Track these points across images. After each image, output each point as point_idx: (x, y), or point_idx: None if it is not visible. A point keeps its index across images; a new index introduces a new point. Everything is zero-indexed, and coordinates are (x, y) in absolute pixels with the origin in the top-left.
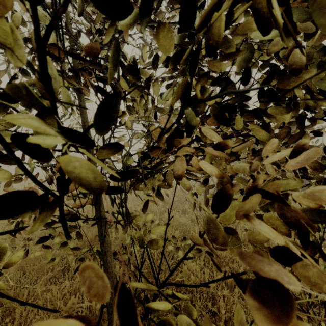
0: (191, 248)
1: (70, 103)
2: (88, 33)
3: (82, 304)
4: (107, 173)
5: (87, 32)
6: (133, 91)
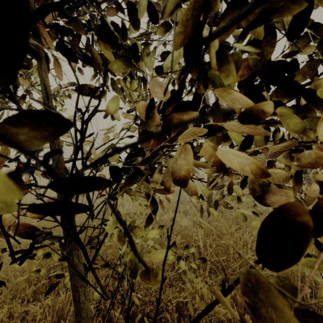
0: (207, 308)
1: None
2: None
3: None
4: (107, 172)
5: None
6: (120, 62)
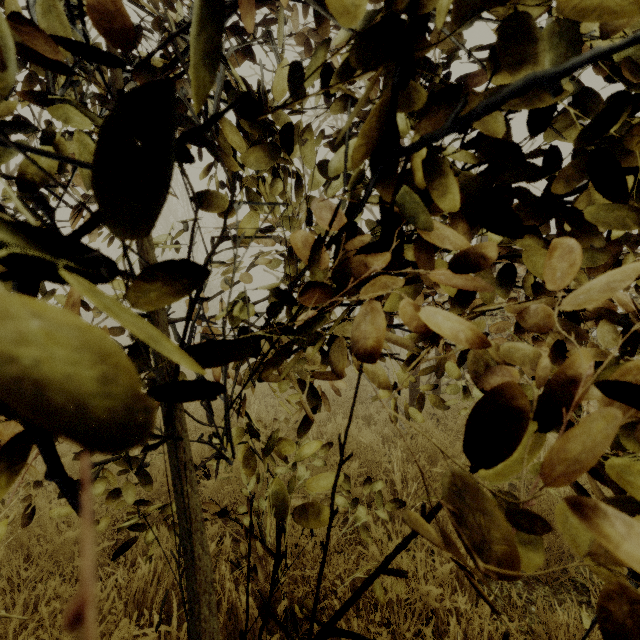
0: (401, 544)
1: (78, 161)
2: (157, 28)
3: (145, 639)
4: None
5: (155, 25)
6: (258, 155)
